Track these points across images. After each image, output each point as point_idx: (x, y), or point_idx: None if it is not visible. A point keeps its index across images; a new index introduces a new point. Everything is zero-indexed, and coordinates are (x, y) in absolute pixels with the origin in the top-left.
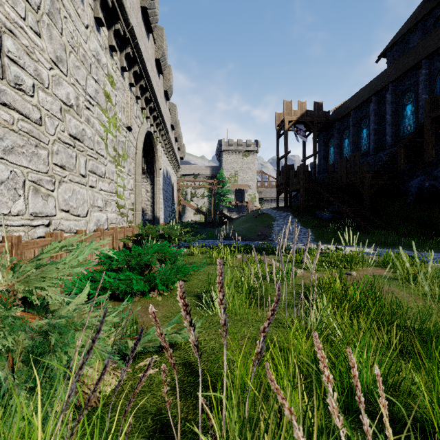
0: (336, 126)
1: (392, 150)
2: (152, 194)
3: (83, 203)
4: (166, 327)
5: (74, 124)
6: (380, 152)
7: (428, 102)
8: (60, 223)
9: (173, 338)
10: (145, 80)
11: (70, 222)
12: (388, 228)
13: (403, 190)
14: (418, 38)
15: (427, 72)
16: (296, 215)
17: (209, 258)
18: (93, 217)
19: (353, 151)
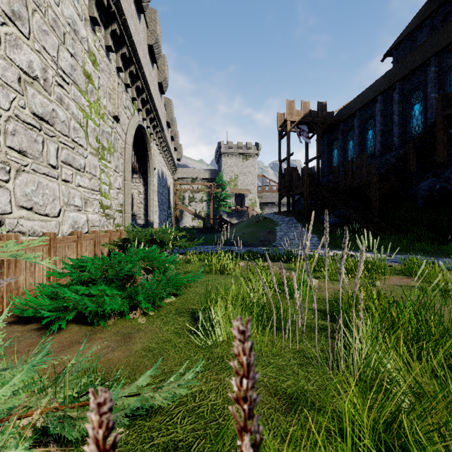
0: (340, 128)
1: (400, 152)
2: (145, 195)
3: (53, 200)
4: (136, 382)
5: (40, 101)
6: (387, 154)
7: (440, 100)
8: (19, 223)
9: (148, 400)
10: (135, 66)
11: (34, 222)
12: (398, 233)
13: (411, 193)
14: (425, 36)
15: (436, 70)
16: (300, 220)
17: (207, 266)
18: (67, 218)
19: (358, 153)
